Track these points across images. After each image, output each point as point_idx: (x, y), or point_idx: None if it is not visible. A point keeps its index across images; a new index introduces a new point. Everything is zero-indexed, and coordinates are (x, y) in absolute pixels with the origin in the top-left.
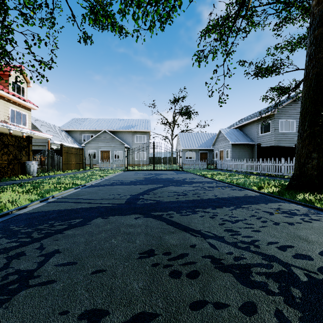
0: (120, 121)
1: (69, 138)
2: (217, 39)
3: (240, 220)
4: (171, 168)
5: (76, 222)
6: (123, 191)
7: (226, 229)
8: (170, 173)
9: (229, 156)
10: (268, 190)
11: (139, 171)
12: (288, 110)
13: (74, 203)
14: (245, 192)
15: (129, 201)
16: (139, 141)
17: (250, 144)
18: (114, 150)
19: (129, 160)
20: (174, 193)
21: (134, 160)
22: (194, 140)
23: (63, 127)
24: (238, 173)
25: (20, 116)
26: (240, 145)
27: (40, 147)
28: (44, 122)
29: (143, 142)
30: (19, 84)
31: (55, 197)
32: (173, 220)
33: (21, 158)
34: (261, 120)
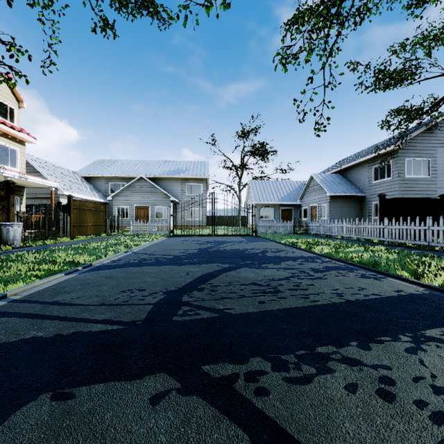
0: (164, 163)
1: (89, 188)
2: (312, 31)
3: None
4: (240, 232)
5: None
6: (154, 281)
7: None
8: (238, 240)
9: (326, 215)
10: (440, 280)
11: (191, 238)
12: (420, 143)
13: (31, 318)
14: (390, 282)
15: (157, 313)
16: (191, 193)
17: (358, 196)
18: (155, 206)
19: (176, 221)
20: (253, 285)
21: (183, 220)
22: (272, 190)
23: (82, 172)
24: (347, 241)
25: (7, 152)
26: (344, 197)
27: (44, 200)
28: (51, 165)
29: (198, 194)
30: (6, 102)
31: (9, 296)
32: (273, 418)
33: None
34: (376, 159)
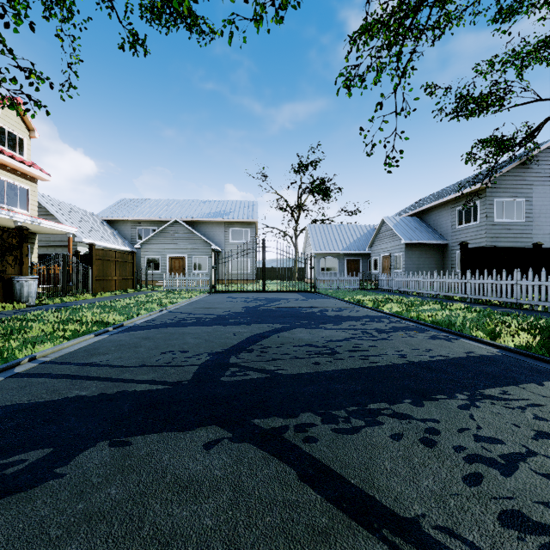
0: (204, 204)
1: (112, 234)
2: (382, 47)
3: (520, 459)
4: (296, 287)
5: (25, 467)
6: (197, 342)
7: (506, 515)
8: (294, 297)
9: (400, 266)
10: (516, 341)
11: (237, 294)
12: (512, 181)
13: (70, 379)
14: (462, 343)
15: (204, 374)
16: (237, 239)
17: (439, 243)
18: (192, 255)
19: (218, 274)
20: (308, 347)
21: (228, 273)
22: (336, 237)
23: (103, 214)
24: (423, 298)
25: (16, 191)
26: (421, 245)
27: (58, 249)
28: (66, 206)
29: (245, 241)
30: (14, 131)
31: (38, 357)
32: (319, 459)
33: (5, 270)
34: (460, 200)
